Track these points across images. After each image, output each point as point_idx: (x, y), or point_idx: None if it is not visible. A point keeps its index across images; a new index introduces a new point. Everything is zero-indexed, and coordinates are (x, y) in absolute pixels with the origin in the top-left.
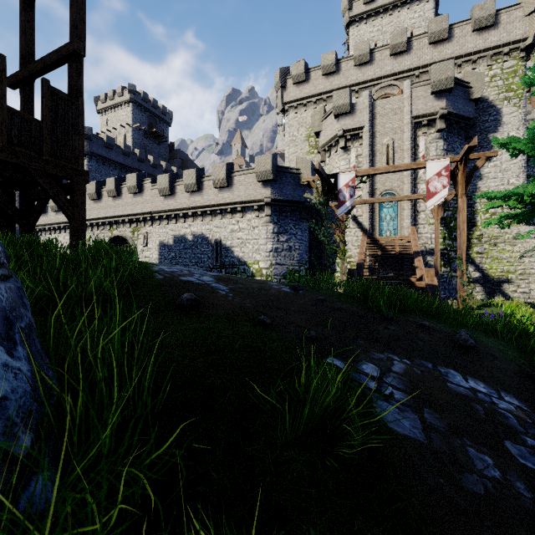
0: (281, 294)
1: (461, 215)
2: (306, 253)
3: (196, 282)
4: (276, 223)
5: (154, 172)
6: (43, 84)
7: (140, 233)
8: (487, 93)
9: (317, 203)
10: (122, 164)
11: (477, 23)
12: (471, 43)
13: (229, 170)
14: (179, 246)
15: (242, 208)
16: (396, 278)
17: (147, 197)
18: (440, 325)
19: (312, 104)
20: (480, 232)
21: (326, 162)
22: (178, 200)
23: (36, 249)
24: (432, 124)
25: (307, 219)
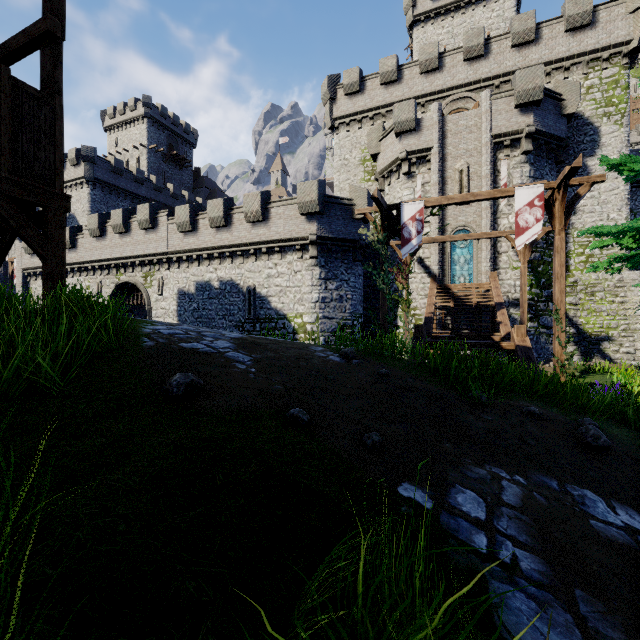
0: (327, 366)
1: (559, 256)
2: (360, 304)
3: (204, 351)
4: (323, 267)
5: (174, 204)
6: (0, 74)
7: (154, 279)
8: (583, 107)
9: (375, 241)
10: (134, 193)
11: (571, 22)
12: (562, 46)
13: (265, 201)
14: (202, 294)
15: (281, 248)
16: (475, 337)
17: (163, 234)
18: (553, 411)
19: (368, 121)
20: (574, 279)
21: (385, 192)
22: (201, 237)
23: None
24: (516, 144)
25: (362, 262)
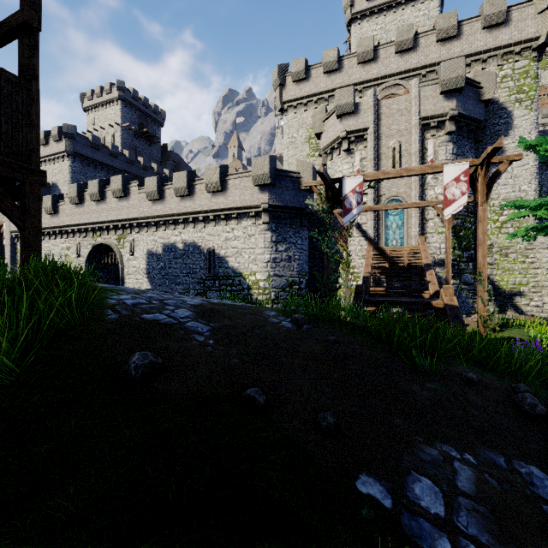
0: (280, 334)
1: (482, 225)
2: (306, 263)
3: (165, 322)
4: (274, 231)
5: (144, 175)
6: None
7: (126, 241)
8: (498, 94)
9: (320, 210)
10: (109, 165)
11: (488, 20)
12: (480, 41)
13: (223, 173)
14: (168, 255)
15: (238, 214)
16: (407, 294)
17: (134, 202)
18: (489, 376)
19: (312, 104)
20: (490, 242)
21: (328, 166)
22: (167, 205)
23: None
24: (441, 126)
25: (307, 227)
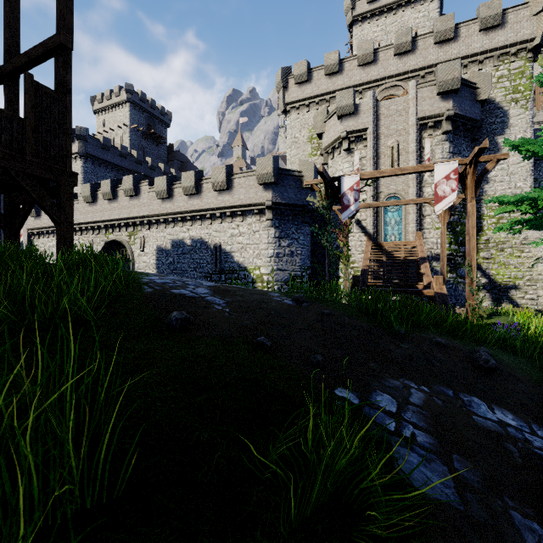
0: (283, 308)
1: (471, 220)
2: (308, 258)
3: (190, 296)
4: (277, 227)
5: (152, 174)
6: (25, 79)
7: (137, 237)
8: (494, 94)
9: (320, 207)
10: (119, 166)
11: (484, 23)
12: (477, 42)
13: (229, 173)
14: (177, 250)
15: (243, 212)
16: (402, 285)
17: (144, 200)
18: (457, 342)
19: (314, 105)
20: (486, 237)
21: (329, 165)
22: (176, 203)
23: (3, 261)
24: (438, 125)
25: (309, 223)
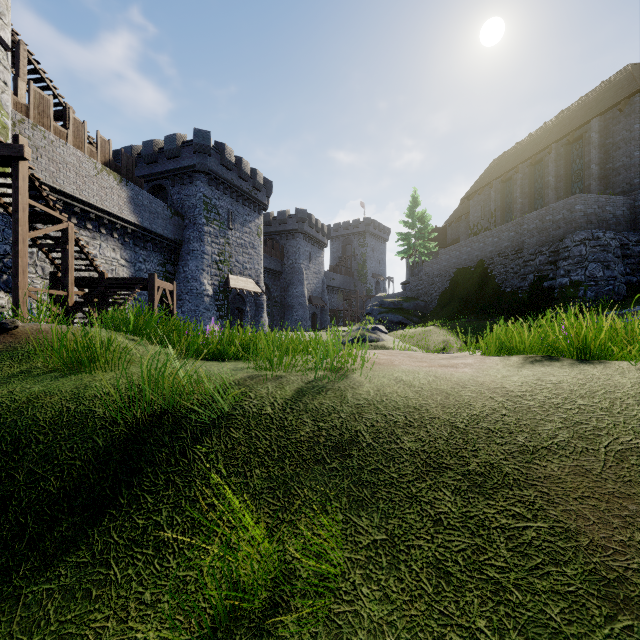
0: None
1: None
2: None
3: None
4: None
5: None
6: None
7: None
8: None
9: None
10: None
11: None
12: None
13: None
14: None
15: None
16: None
17: None
18: None
19: None
20: None
21: None
22: None
23: None
24: None
25: None
